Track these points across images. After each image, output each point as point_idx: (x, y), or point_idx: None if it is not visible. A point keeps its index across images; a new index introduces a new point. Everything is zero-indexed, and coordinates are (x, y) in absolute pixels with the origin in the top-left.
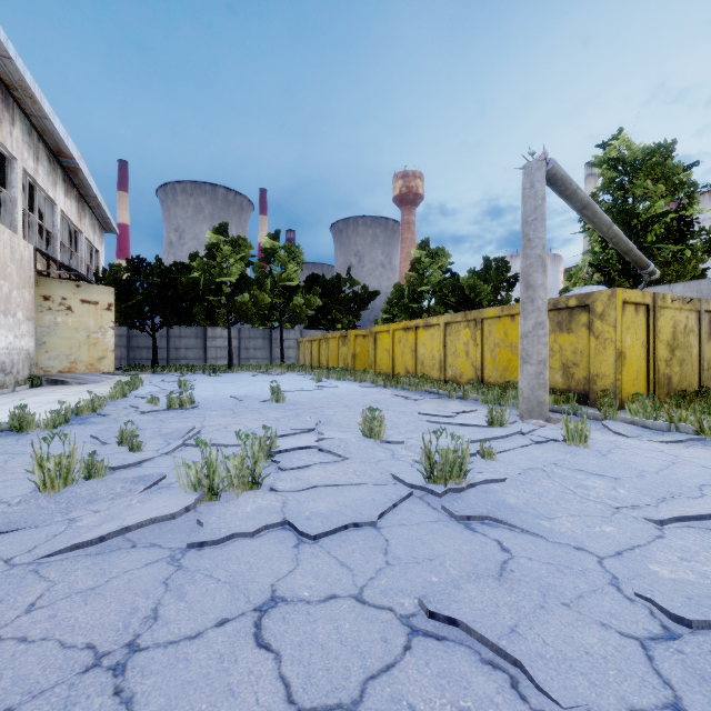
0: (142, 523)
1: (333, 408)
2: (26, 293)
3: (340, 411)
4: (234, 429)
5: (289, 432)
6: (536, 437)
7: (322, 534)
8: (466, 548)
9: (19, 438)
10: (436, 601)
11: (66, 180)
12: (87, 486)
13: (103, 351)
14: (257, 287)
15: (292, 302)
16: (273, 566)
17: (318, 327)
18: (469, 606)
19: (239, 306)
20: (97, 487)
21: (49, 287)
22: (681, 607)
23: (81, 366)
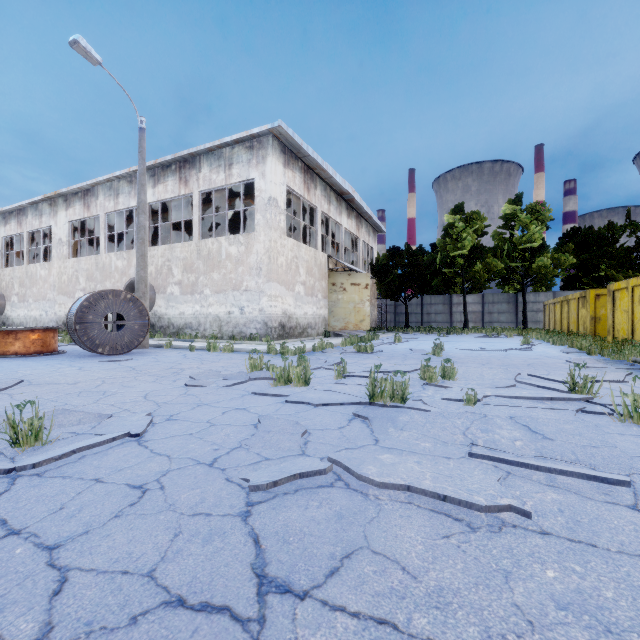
0: (245, 381)
1: (468, 363)
2: (323, 283)
3: (466, 366)
4: (365, 365)
5: (385, 370)
6: (600, 408)
7: (290, 402)
8: (327, 421)
9: (279, 357)
10: (264, 417)
11: (348, 208)
12: (260, 372)
13: (363, 316)
14: (492, 254)
15: (537, 264)
16: (260, 403)
17: (579, 287)
18: (271, 422)
19: (472, 274)
20: (262, 373)
21: (335, 277)
22: (340, 455)
23: (351, 325)
